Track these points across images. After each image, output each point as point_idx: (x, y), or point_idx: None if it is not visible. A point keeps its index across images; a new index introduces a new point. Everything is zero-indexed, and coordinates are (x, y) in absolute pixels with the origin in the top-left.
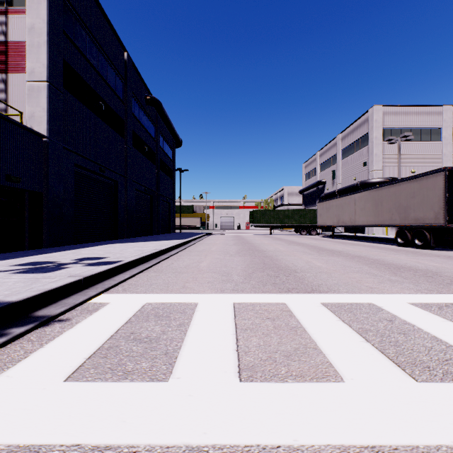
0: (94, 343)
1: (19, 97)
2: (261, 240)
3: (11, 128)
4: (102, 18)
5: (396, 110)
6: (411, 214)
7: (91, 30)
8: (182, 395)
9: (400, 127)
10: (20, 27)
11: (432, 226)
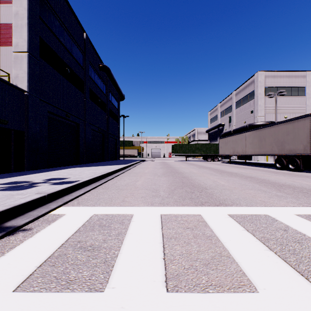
0: (47, 251)
1: (7, 63)
2: (180, 165)
3: (1, 85)
4: (68, 9)
5: (273, 74)
6: (286, 146)
7: (60, 16)
8: (115, 307)
9: (277, 86)
10: (8, 13)
11: (302, 155)
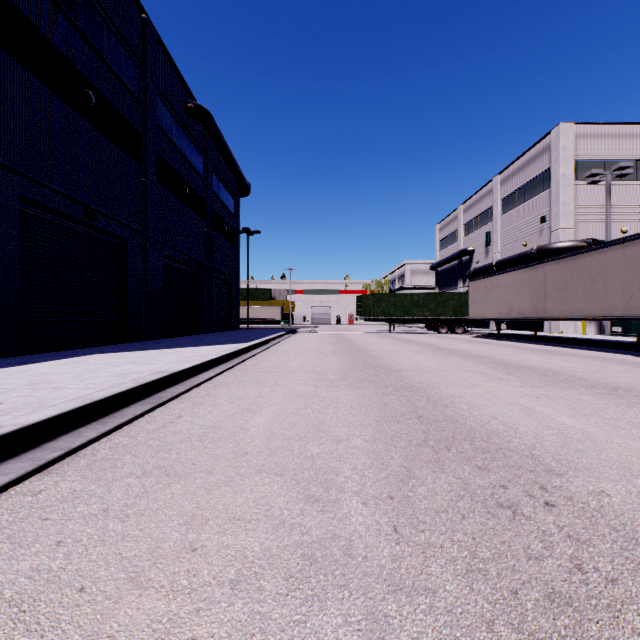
0: None
1: None
2: (379, 343)
3: None
4: None
5: (596, 131)
6: None
7: None
8: None
9: (604, 158)
10: None
11: None
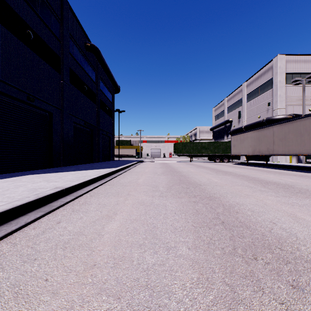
0: None
1: None
2: (186, 167)
3: None
4: None
5: (296, 59)
6: None
7: None
8: None
9: (300, 72)
10: None
11: None
